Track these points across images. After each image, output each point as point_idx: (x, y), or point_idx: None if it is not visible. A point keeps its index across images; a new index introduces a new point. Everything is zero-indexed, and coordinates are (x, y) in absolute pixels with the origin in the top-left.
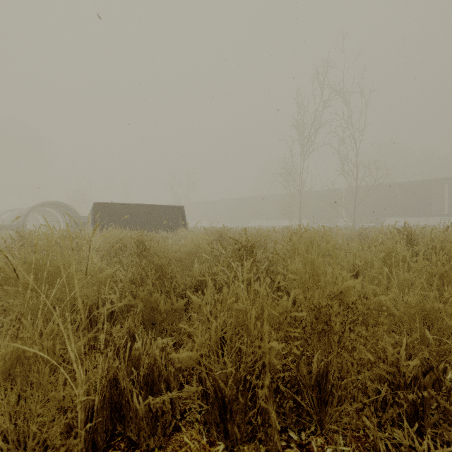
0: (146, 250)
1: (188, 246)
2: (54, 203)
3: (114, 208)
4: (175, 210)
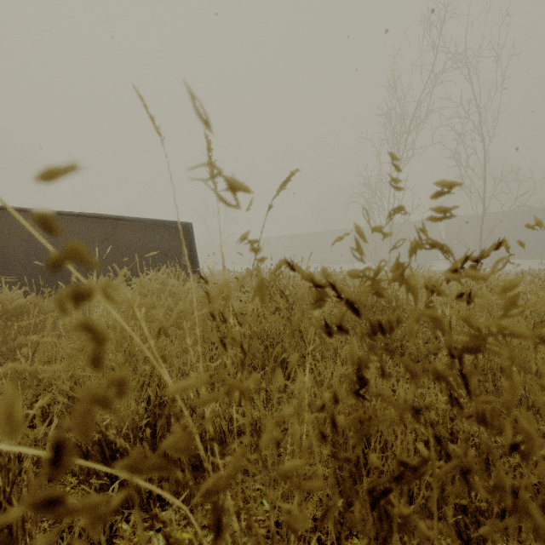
0: None
1: None
2: None
3: (6, 221)
4: (172, 231)
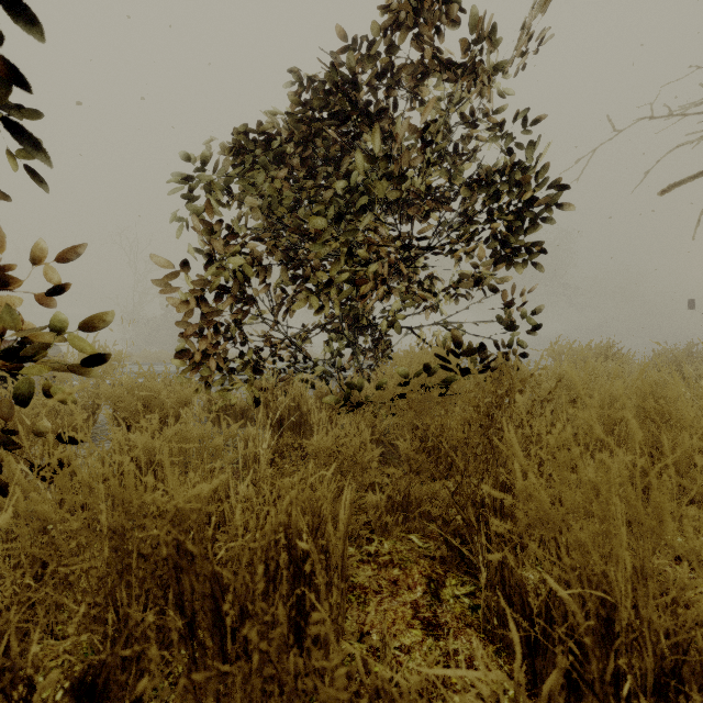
0: None
1: None
2: None
3: None
4: None
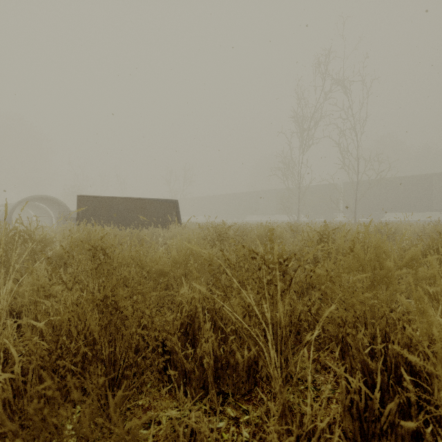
0: (109, 261)
1: (174, 253)
2: (42, 197)
3: (100, 202)
4: (168, 204)
